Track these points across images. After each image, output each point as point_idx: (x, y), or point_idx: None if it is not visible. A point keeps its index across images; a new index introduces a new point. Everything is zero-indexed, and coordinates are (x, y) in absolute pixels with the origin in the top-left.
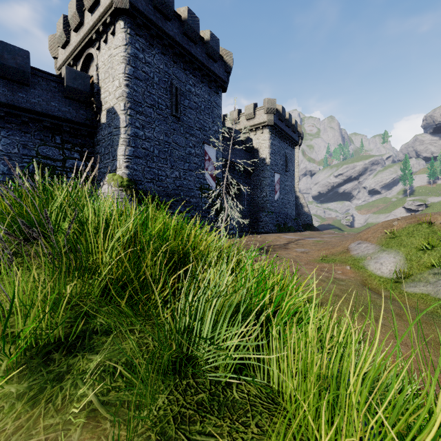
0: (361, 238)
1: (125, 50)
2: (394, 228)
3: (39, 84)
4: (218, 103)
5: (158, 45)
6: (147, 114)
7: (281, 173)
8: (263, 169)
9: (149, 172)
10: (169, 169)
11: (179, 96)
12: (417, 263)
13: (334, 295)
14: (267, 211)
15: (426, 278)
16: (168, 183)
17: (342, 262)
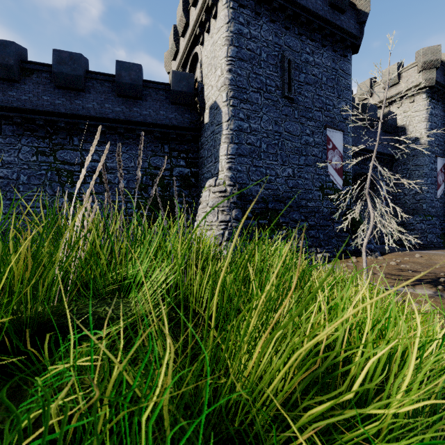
0: None
1: (227, 29)
2: None
3: (150, 95)
4: (345, 70)
5: (266, 12)
6: (252, 100)
7: None
8: (415, 154)
9: (255, 172)
10: (280, 167)
11: (292, 70)
12: None
13: None
14: (422, 214)
15: None
16: (278, 184)
17: None
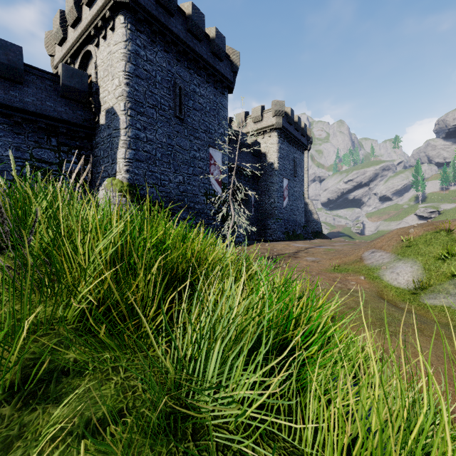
0: (375, 246)
1: (125, 47)
2: (410, 236)
3: (33, 82)
4: (224, 105)
5: (161, 42)
6: (148, 114)
7: (290, 178)
8: (271, 175)
9: (151, 177)
10: (173, 174)
11: (183, 96)
12: (436, 273)
13: (349, 308)
14: (275, 218)
15: (447, 289)
16: (171, 188)
17: (356, 271)
